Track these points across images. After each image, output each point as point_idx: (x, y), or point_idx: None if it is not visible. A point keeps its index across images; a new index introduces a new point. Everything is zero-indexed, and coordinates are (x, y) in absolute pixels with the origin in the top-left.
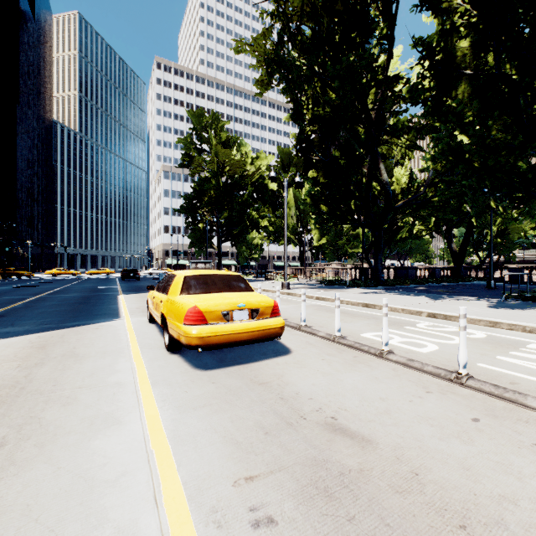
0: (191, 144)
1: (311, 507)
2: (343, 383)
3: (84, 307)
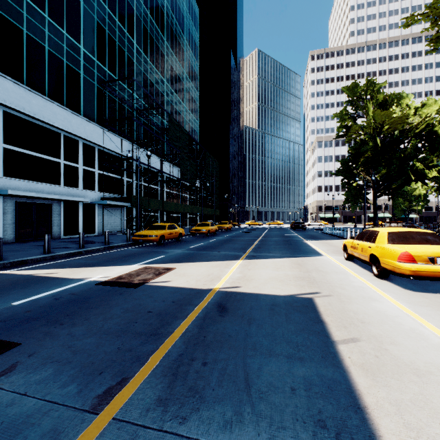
0: (346, 115)
1: None
2: None
3: (293, 247)
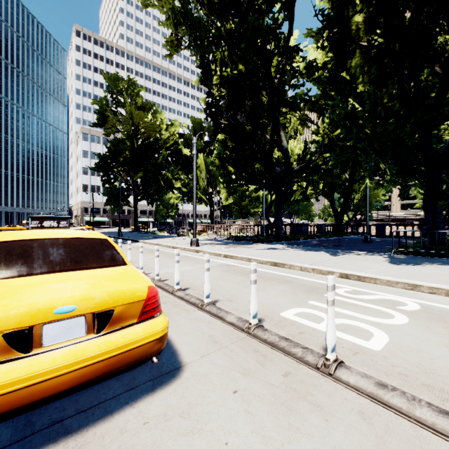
0: (106, 106)
1: None
2: None
3: None
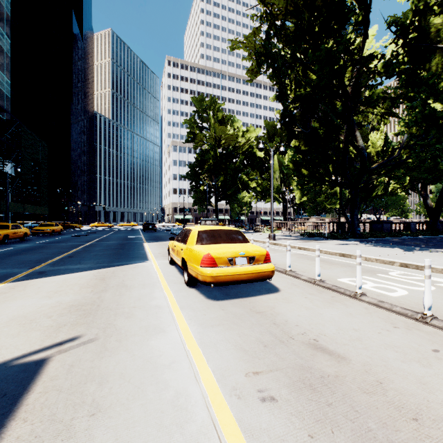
0: (194, 123)
1: (300, 394)
2: (323, 316)
3: (122, 252)
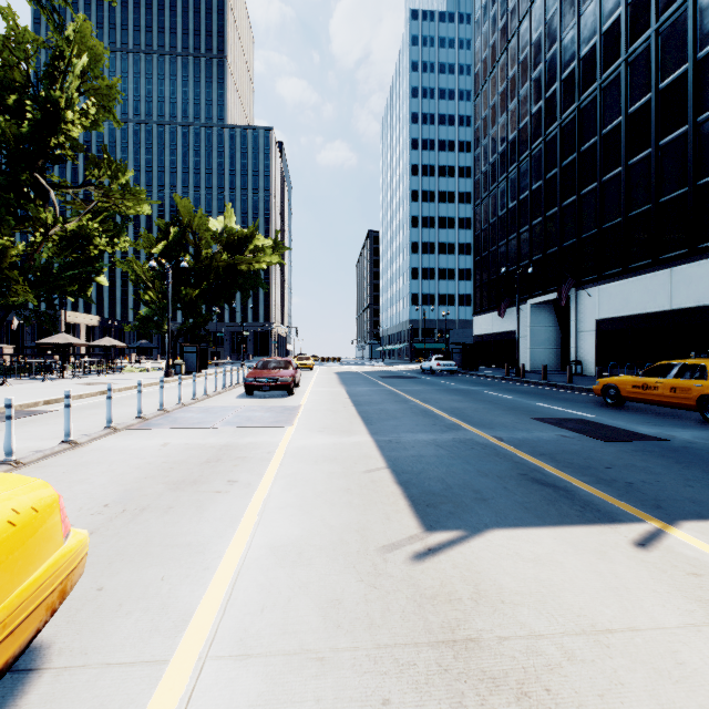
0: None
1: (209, 480)
2: None
3: None
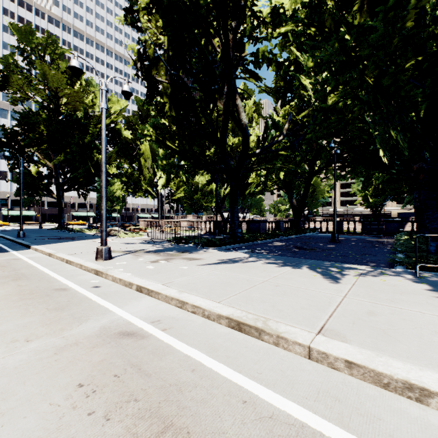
0: (16, 67)
1: None
2: None
3: None
